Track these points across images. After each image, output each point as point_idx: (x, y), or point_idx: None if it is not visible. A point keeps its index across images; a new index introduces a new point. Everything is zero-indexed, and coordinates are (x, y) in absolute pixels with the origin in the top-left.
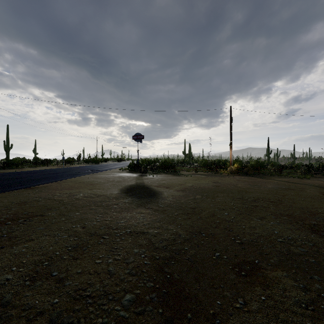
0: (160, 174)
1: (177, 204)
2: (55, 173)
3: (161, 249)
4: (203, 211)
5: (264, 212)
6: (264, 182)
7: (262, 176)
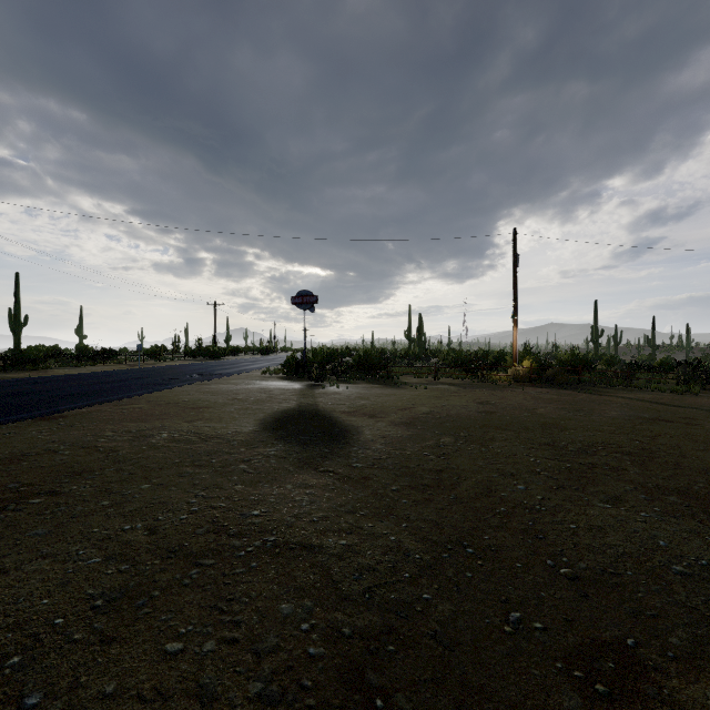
0: (354, 383)
1: (396, 461)
2: (117, 381)
3: (357, 603)
4: (462, 481)
5: (616, 484)
6: (597, 403)
7: (589, 389)
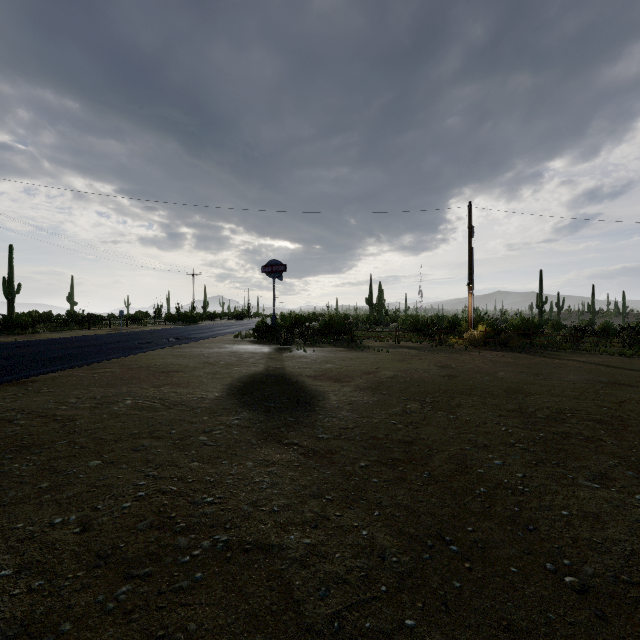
0: (320, 347)
1: (364, 431)
2: (97, 345)
3: (323, 637)
4: (434, 454)
5: (597, 457)
6: (552, 366)
7: (541, 352)
